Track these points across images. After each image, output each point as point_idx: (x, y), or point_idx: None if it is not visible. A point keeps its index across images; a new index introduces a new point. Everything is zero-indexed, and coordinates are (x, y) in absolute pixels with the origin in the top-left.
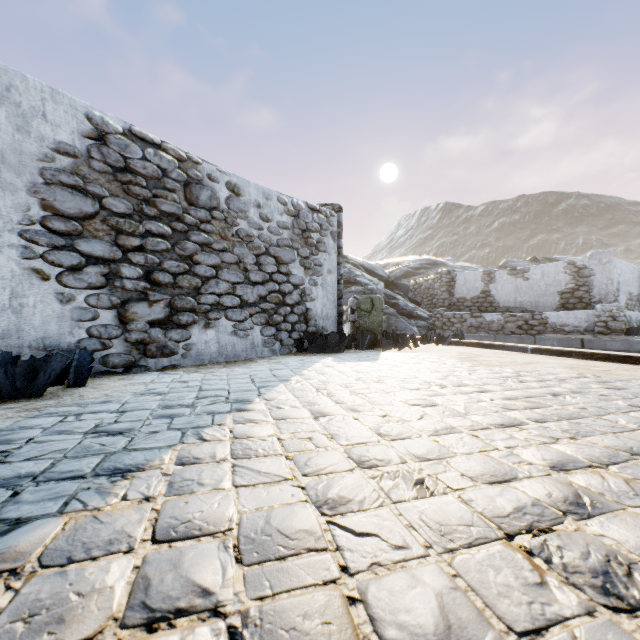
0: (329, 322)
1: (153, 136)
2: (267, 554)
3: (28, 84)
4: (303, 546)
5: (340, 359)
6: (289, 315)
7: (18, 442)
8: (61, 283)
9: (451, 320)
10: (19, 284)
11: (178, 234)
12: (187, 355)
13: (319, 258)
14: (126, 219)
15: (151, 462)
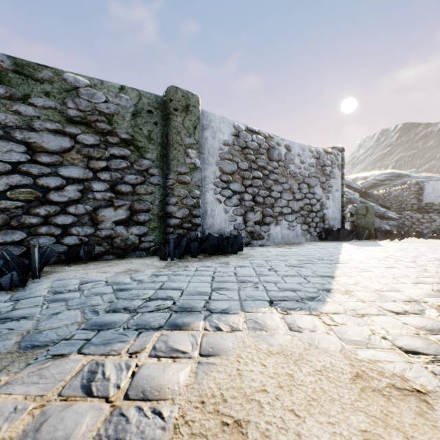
0: (336, 222)
1: (255, 128)
2: (426, 296)
3: (215, 117)
4: (438, 296)
5: (354, 245)
6: (314, 218)
7: (268, 267)
8: (225, 204)
9: (420, 220)
10: (213, 205)
11: (264, 176)
12: (268, 239)
13: (330, 182)
14: (246, 172)
15: (335, 275)
